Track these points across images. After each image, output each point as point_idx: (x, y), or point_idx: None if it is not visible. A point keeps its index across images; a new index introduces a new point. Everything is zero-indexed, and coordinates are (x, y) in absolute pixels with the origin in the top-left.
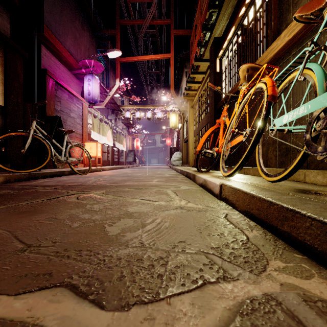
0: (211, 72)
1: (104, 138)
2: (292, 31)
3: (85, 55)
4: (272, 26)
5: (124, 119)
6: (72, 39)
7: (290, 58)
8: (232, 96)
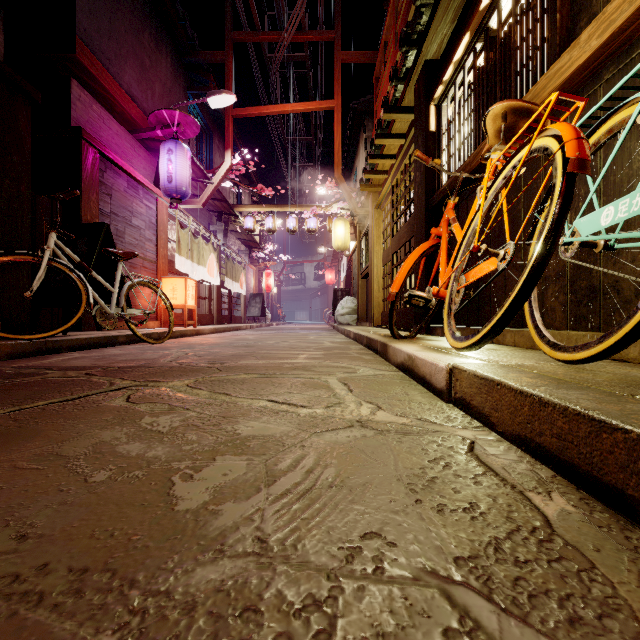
0: (418, 132)
1: (202, 269)
2: (607, 24)
3: (163, 103)
4: (556, 23)
5: (242, 233)
6: (136, 68)
7: (599, 89)
8: (465, 180)
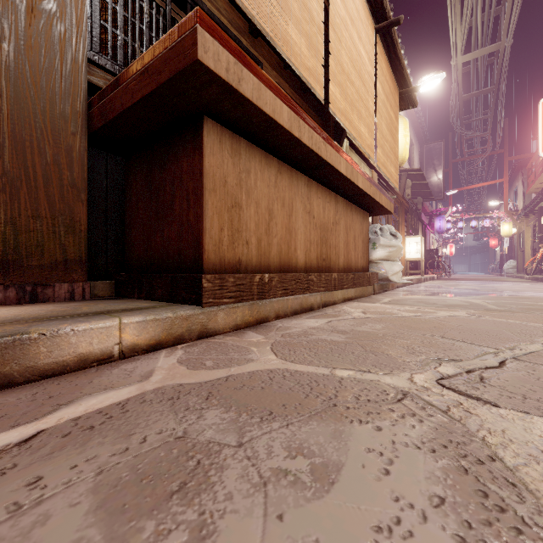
0: (538, 222)
1: None
2: None
3: None
4: None
5: None
6: None
7: None
8: None
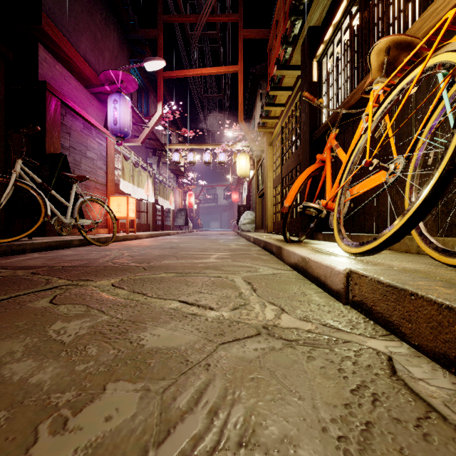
0: (303, 83)
1: (140, 190)
2: None
3: (111, 67)
4: None
5: (171, 164)
6: (91, 40)
7: None
8: (343, 116)
